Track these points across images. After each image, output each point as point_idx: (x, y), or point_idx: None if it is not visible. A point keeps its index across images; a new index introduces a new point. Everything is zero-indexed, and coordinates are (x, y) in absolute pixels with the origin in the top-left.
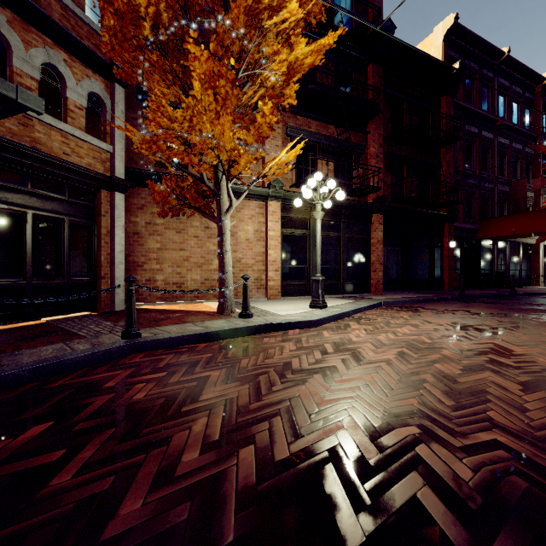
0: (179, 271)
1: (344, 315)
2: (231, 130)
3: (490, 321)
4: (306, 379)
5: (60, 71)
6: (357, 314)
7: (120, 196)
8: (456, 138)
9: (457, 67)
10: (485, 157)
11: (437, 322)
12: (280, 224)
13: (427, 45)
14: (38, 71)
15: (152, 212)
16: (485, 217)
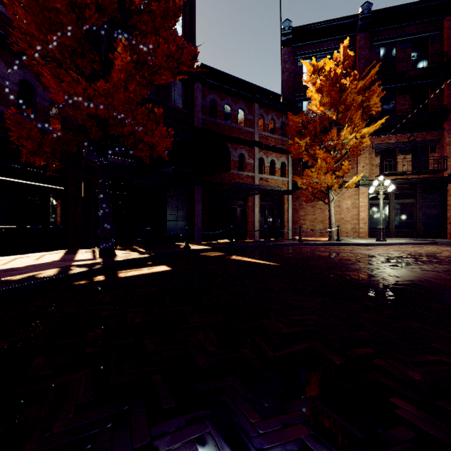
0: (312, 224)
1: (391, 244)
2: (331, 176)
3: None
4: (345, 250)
5: (274, 160)
6: (403, 245)
7: (290, 196)
8: None
9: None
10: None
11: (444, 249)
12: (367, 199)
13: None
14: (269, 163)
15: (301, 200)
16: None
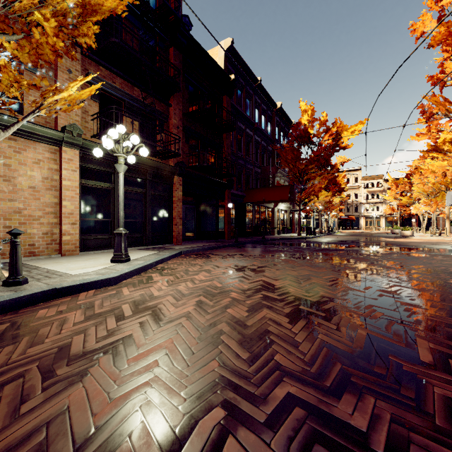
0: None
1: (147, 267)
2: None
3: (256, 261)
4: (88, 368)
5: None
6: (160, 264)
7: None
8: (233, 128)
9: (233, 78)
10: (248, 147)
11: (223, 265)
12: (78, 174)
13: (214, 54)
14: None
15: None
16: (248, 188)
